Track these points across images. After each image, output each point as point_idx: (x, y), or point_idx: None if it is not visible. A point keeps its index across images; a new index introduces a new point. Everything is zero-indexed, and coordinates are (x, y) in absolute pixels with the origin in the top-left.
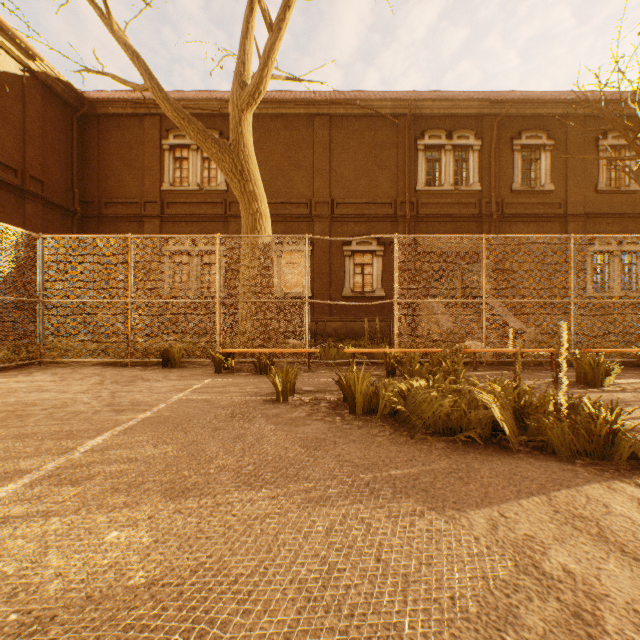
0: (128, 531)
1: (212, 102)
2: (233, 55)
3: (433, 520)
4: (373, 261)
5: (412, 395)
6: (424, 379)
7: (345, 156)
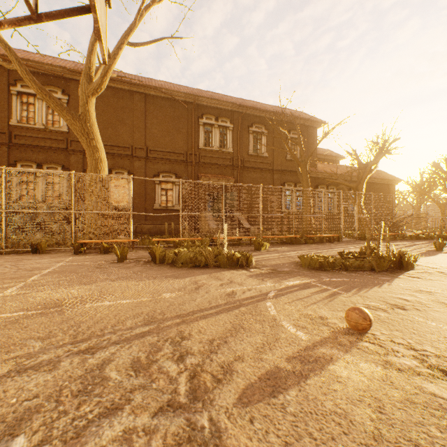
0: (77, 290)
1: (56, 67)
2: (79, 52)
3: (175, 280)
4: (173, 188)
5: (180, 254)
6: (188, 249)
7: (155, 121)
